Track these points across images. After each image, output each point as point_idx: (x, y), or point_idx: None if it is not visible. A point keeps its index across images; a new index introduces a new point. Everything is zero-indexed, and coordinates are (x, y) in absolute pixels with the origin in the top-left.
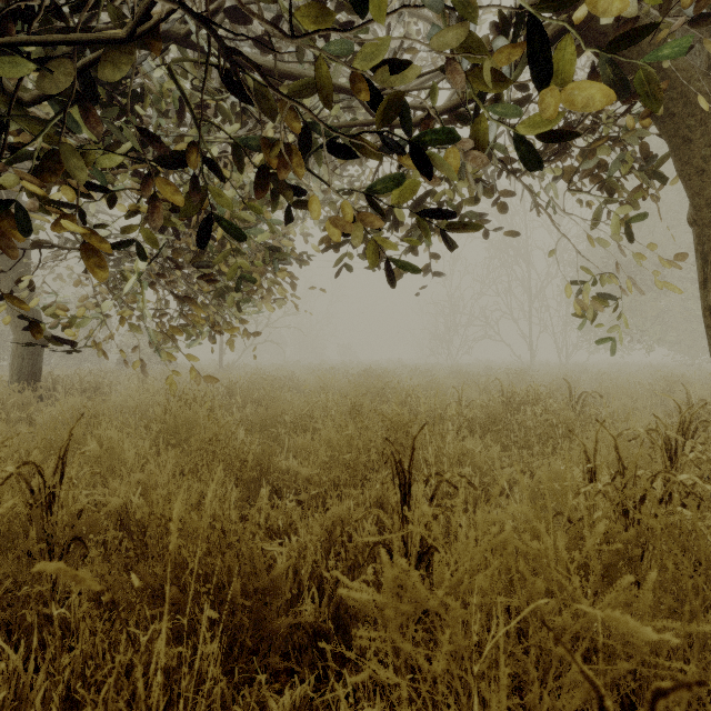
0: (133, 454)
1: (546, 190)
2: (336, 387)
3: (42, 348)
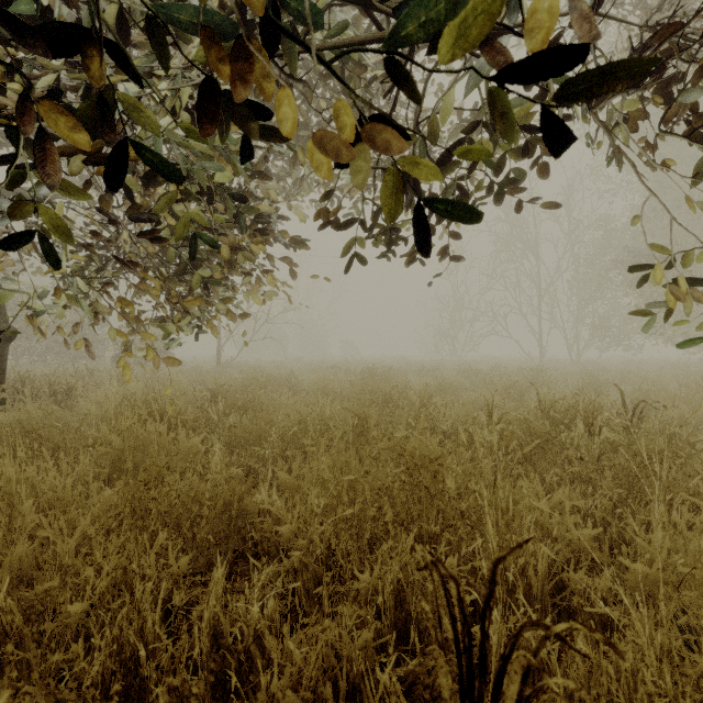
0: (30, 508)
1: (622, 130)
2: (336, 389)
3: (6, 346)
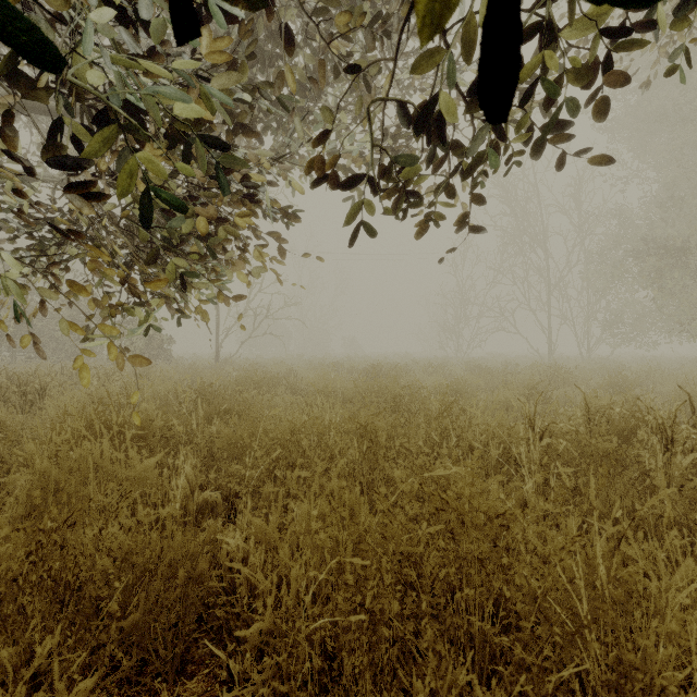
0: None
1: None
2: (338, 389)
3: None
